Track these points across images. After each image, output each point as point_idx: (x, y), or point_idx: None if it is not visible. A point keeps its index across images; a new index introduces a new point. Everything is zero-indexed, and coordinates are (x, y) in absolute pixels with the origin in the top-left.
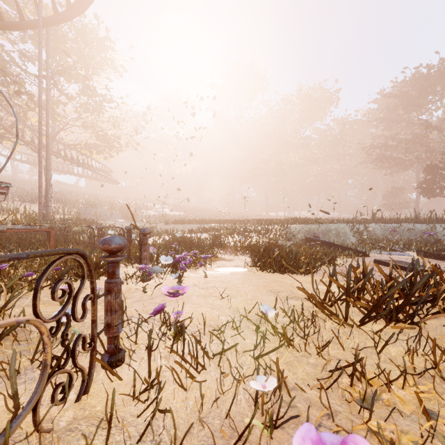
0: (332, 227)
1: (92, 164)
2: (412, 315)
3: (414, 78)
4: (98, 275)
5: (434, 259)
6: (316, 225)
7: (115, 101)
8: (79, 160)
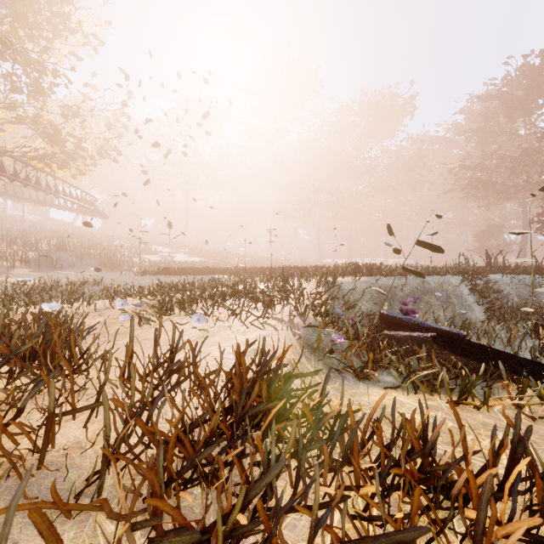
0: (432, 283)
1: (55, 185)
2: None
3: (521, 71)
4: None
5: None
6: (399, 279)
7: (65, 76)
8: (26, 177)
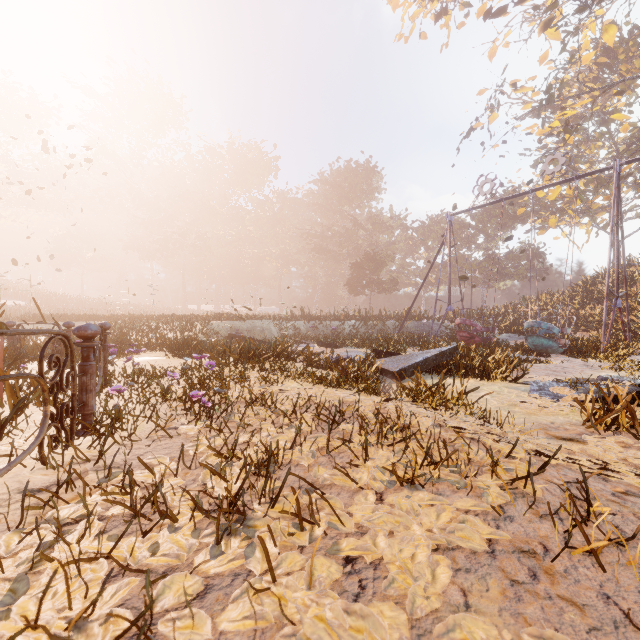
0: (257, 324)
1: None
2: (259, 360)
3: (346, 170)
4: (16, 366)
5: (327, 347)
6: (242, 322)
7: None
8: None
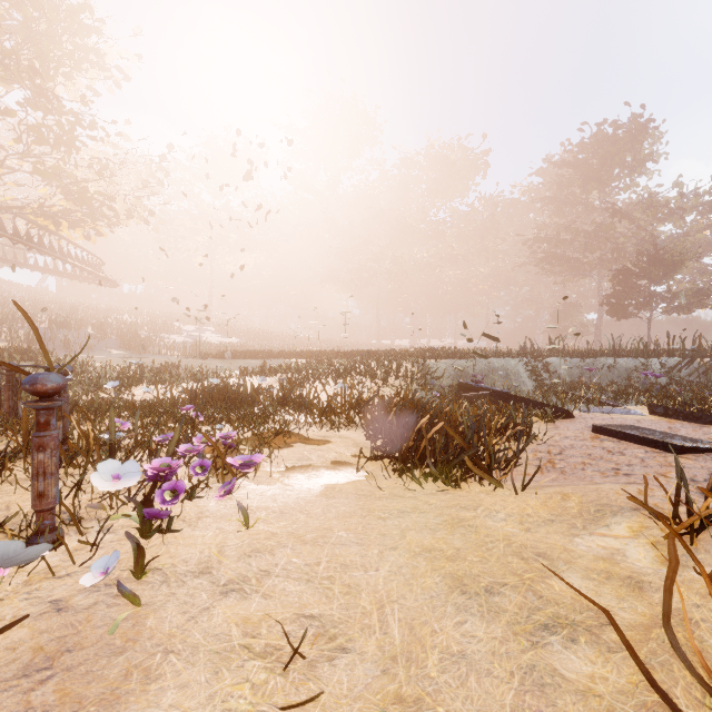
0: (496, 364)
1: (60, 247)
2: None
3: (595, 140)
4: None
5: (684, 420)
6: (471, 361)
7: (102, 128)
8: (31, 238)
